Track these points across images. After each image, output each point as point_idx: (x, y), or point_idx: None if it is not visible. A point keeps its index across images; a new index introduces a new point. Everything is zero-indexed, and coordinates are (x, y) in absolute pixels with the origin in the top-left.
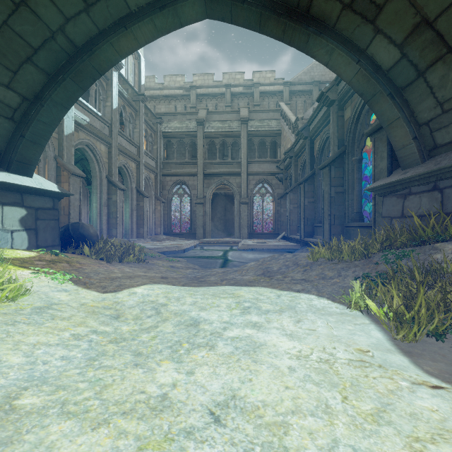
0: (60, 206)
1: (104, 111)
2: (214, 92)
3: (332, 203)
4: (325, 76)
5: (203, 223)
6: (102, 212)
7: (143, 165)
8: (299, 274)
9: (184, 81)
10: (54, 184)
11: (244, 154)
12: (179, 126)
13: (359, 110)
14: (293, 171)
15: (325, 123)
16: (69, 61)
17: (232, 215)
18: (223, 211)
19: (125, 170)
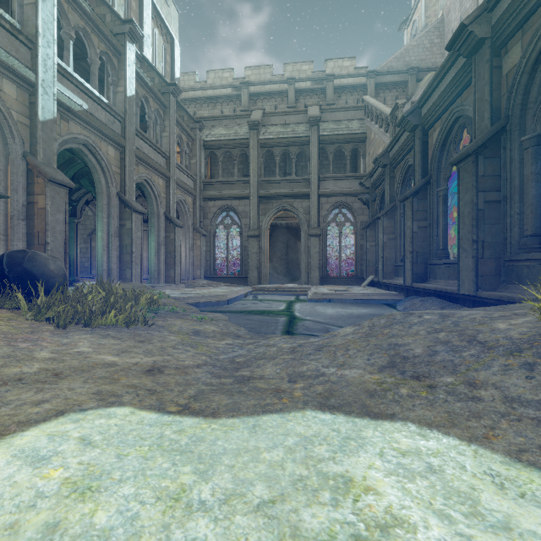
0: (33, 231)
1: (115, 100)
2: (272, 90)
3: (480, 220)
4: (426, 61)
5: (257, 263)
6: (111, 244)
7: (175, 183)
8: (519, 378)
9: (233, 77)
10: None
11: (314, 167)
12: (226, 132)
13: None
14: (388, 185)
15: (454, 93)
16: None
17: (296, 253)
18: (284, 248)
19: (148, 188)
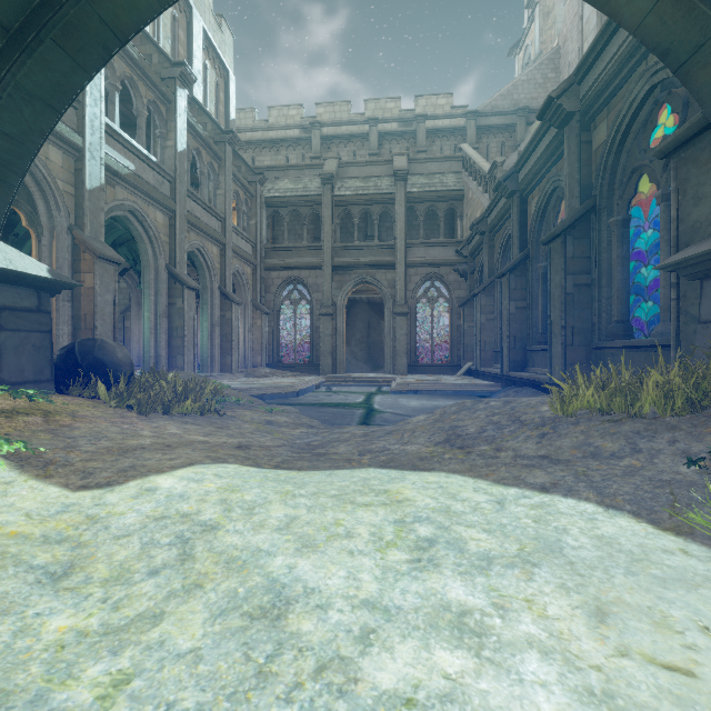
0: (79, 314)
1: (163, 156)
2: (350, 133)
3: (569, 304)
4: (538, 100)
5: (331, 348)
6: (159, 327)
7: (232, 250)
8: (531, 443)
9: (302, 116)
10: (43, 265)
11: (401, 231)
12: (293, 186)
13: (625, 125)
14: (486, 256)
15: (550, 162)
16: (48, 2)
17: (379, 335)
18: (365, 329)
19: (200, 258)
